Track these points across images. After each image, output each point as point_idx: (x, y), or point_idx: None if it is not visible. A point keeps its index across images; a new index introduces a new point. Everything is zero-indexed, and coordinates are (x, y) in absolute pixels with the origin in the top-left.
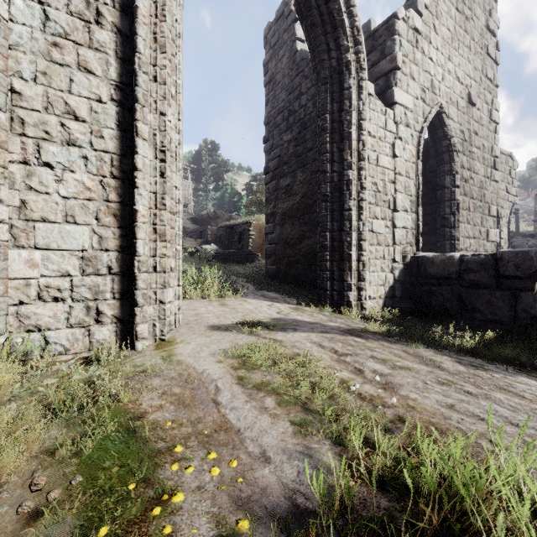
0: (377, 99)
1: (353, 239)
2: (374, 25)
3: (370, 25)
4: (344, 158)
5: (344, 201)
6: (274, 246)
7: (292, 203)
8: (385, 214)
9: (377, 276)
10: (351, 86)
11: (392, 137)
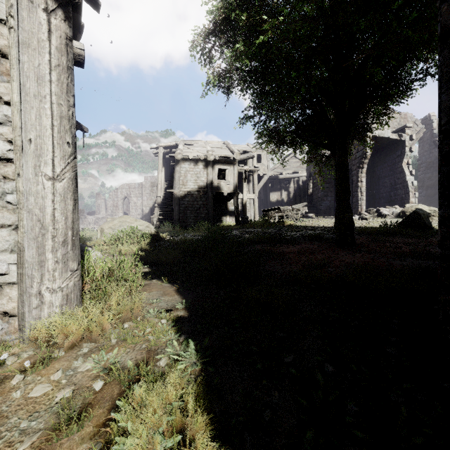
0: None
1: None
2: None
3: None
4: None
5: None
6: (423, 197)
7: (431, 183)
8: None
9: None
10: None
11: None
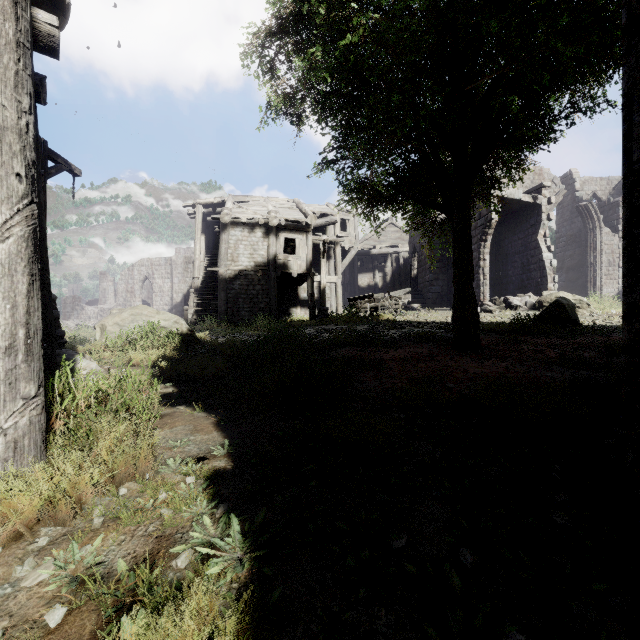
0: (609, 232)
1: (597, 278)
2: (612, 200)
3: (610, 200)
4: (594, 255)
5: (594, 268)
6: (562, 283)
7: (573, 263)
8: (614, 269)
9: (610, 290)
10: (597, 234)
11: (617, 242)
